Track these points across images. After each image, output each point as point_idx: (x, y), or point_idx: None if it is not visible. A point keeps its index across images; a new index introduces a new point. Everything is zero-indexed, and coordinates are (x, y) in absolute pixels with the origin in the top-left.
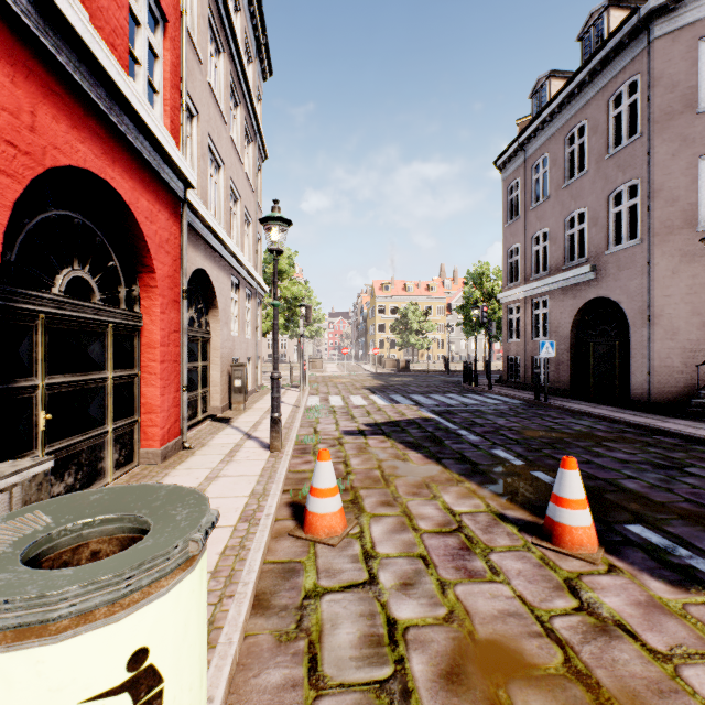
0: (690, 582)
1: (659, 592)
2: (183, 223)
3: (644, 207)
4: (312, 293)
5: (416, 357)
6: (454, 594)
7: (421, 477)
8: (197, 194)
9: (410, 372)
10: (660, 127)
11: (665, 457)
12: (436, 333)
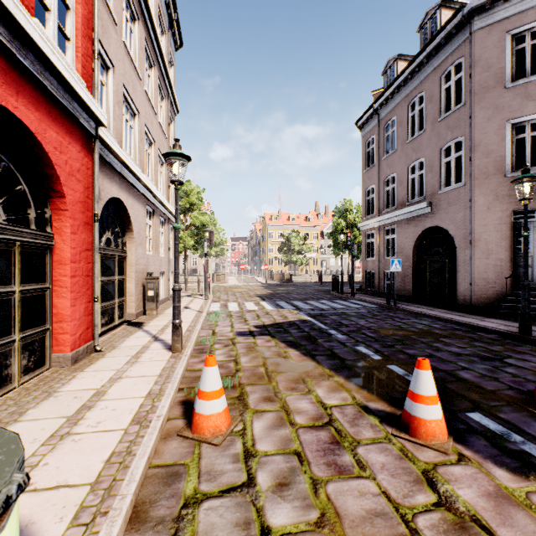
0: (527, 468)
1: (504, 480)
2: (95, 156)
3: (467, 158)
4: (216, 221)
5: (298, 271)
6: (325, 493)
7: (298, 373)
8: (113, 134)
9: (292, 283)
10: (479, 97)
11: (488, 350)
12: (312, 253)
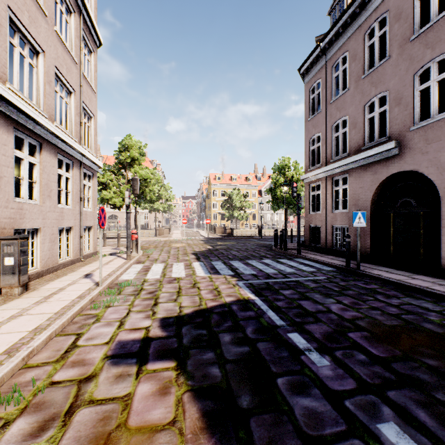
0: None
1: None
2: None
3: None
4: (159, 177)
5: (239, 225)
6: None
7: None
8: None
9: (233, 237)
10: None
11: None
12: (252, 209)
